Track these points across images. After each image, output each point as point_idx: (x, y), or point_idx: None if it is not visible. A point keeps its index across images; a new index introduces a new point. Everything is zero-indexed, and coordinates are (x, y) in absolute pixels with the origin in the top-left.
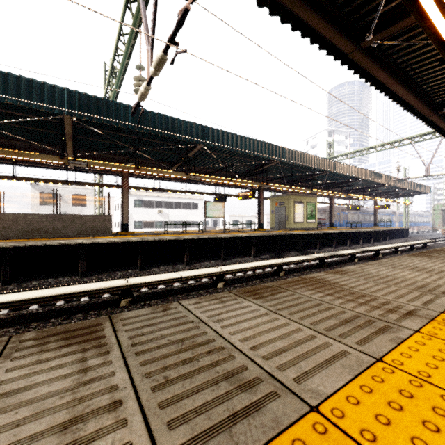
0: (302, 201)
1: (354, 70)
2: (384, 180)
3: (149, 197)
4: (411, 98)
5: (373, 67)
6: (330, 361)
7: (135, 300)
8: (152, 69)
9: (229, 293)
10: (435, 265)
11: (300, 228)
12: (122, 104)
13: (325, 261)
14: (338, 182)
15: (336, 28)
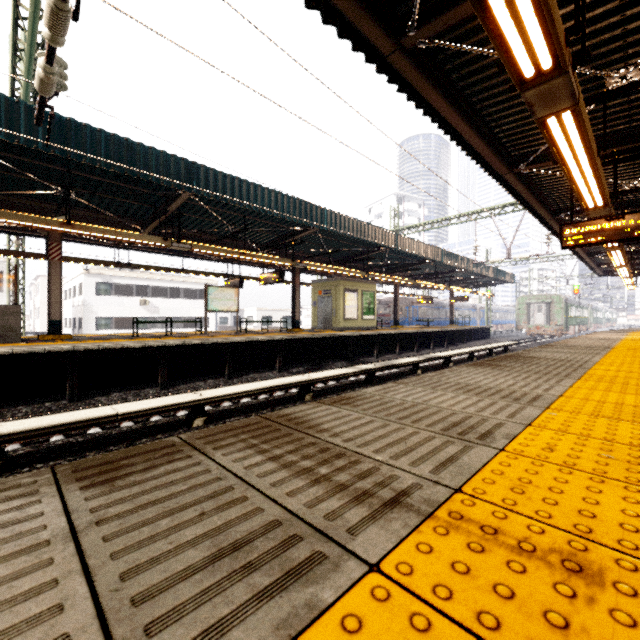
0: (356, 289)
1: (398, 85)
2: (460, 263)
3: (125, 279)
4: (479, 144)
5: (425, 84)
6: None
7: (15, 464)
8: (47, 30)
9: (45, 474)
10: (495, 380)
11: (352, 327)
12: (22, 103)
13: (378, 375)
14: (403, 264)
15: (360, 3)
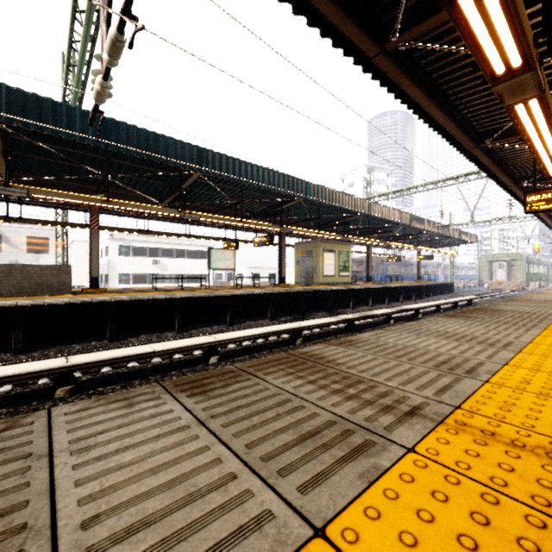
0: (333, 249)
1: (380, 81)
2: (427, 226)
3: (141, 243)
4: (449, 124)
5: (403, 78)
6: (222, 548)
7: (82, 387)
8: (106, 56)
9: (157, 387)
10: (469, 329)
11: (330, 283)
12: (77, 109)
13: (355, 324)
14: (375, 227)
15: (352, 19)
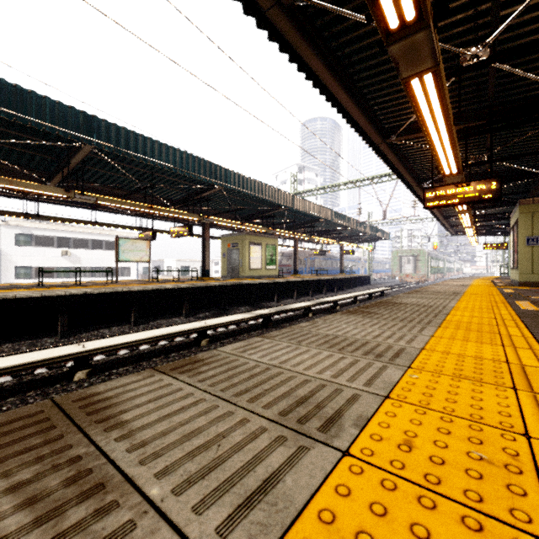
0: (260, 242)
1: (279, 43)
2: (347, 222)
3: (46, 231)
4: (357, 113)
5: (305, 47)
6: None
7: None
8: None
9: None
10: (363, 330)
11: (257, 276)
12: None
13: (274, 318)
14: (301, 222)
15: None
